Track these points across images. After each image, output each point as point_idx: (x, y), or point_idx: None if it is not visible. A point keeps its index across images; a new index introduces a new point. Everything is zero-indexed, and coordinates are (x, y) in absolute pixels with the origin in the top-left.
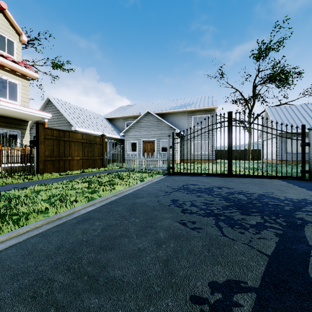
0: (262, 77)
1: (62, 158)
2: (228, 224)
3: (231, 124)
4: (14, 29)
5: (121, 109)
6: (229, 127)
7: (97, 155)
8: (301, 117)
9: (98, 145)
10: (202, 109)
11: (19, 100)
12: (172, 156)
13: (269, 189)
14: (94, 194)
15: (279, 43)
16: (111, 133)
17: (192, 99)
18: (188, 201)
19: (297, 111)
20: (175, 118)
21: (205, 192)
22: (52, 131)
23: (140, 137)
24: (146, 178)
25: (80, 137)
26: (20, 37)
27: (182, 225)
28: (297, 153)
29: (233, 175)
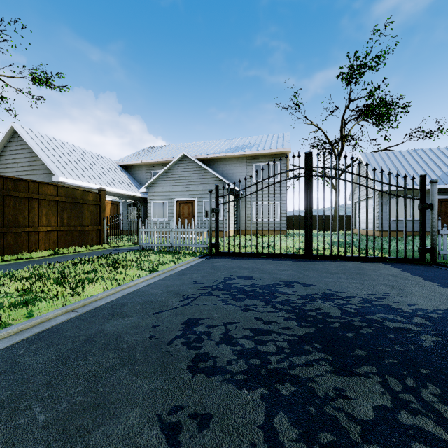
0: (354, 110)
1: (10, 229)
2: (300, 428)
3: (311, 172)
4: None
5: (145, 151)
6: (307, 178)
7: (89, 224)
8: (408, 168)
9: (91, 206)
10: (268, 154)
11: None
12: (215, 226)
13: (377, 285)
14: (17, 312)
15: (379, 58)
16: (127, 189)
17: (254, 138)
18: (219, 325)
19: (403, 160)
20: (227, 166)
21: (262, 297)
22: None
23: (171, 194)
24: (166, 264)
25: (53, 191)
26: None
27: (162, 443)
28: (413, 220)
29: (314, 256)
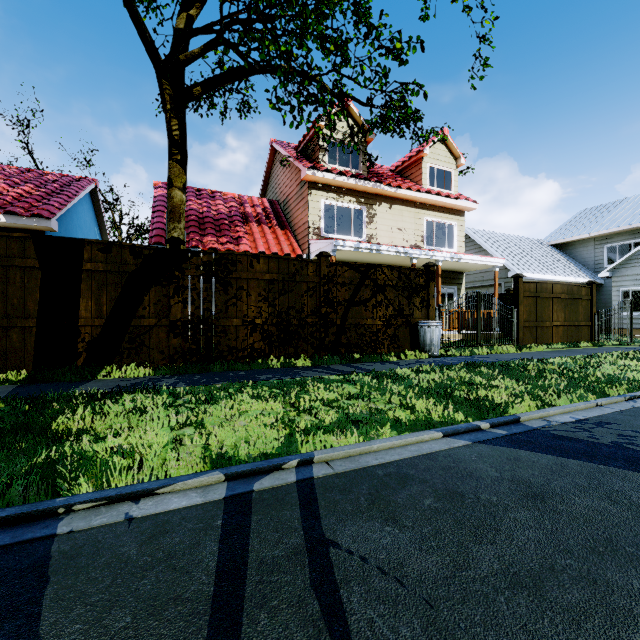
0: None
1: (539, 324)
2: None
3: None
4: (451, 155)
5: (583, 218)
6: None
7: (581, 319)
8: None
9: (583, 301)
10: None
11: (456, 246)
12: None
13: None
14: None
15: None
16: (574, 275)
17: None
18: None
19: None
20: None
21: None
22: (529, 285)
23: None
24: None
25: (559, 290)
26: (456, 162)
27: None
28: None
29: None
